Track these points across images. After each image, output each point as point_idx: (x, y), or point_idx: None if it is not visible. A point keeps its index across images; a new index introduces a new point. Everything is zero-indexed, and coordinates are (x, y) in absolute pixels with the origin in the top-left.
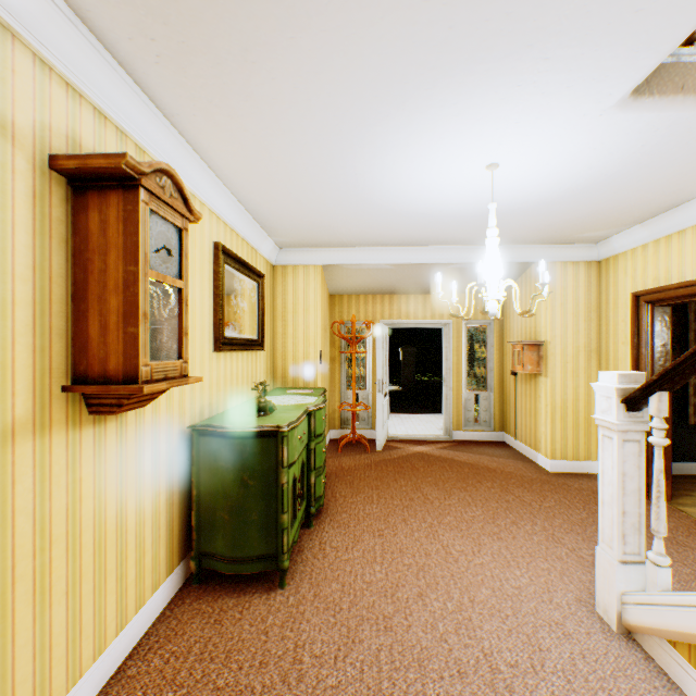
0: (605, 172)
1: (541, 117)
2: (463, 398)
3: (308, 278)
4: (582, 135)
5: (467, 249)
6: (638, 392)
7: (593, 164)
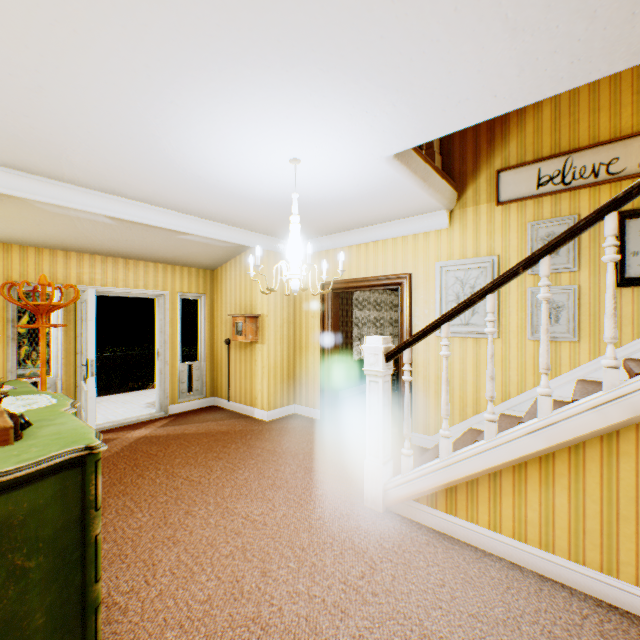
0: (345, 196)
1: (355, 142)
2: (179, 370)
3: None
4: (359, 166)
5: (208, 224)
6: (397, 349)
7: (345, 188)
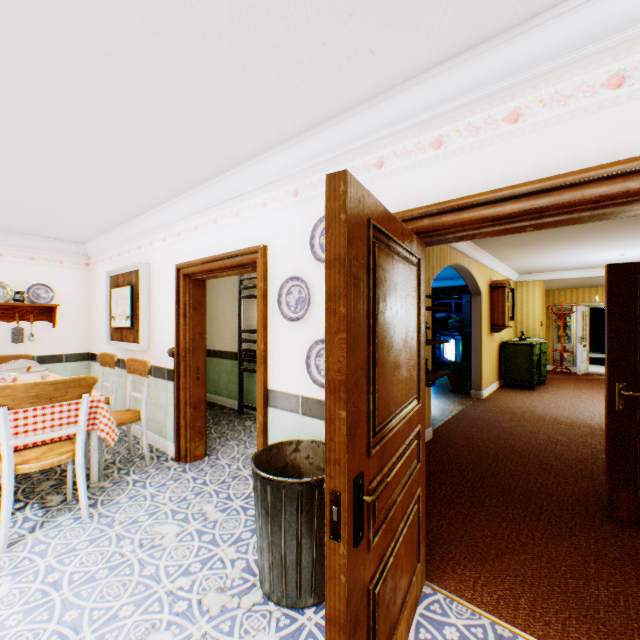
0: None
1: (629, 249)
2: None
3: (533, 287)
4: None
5: None
6: None
7: None
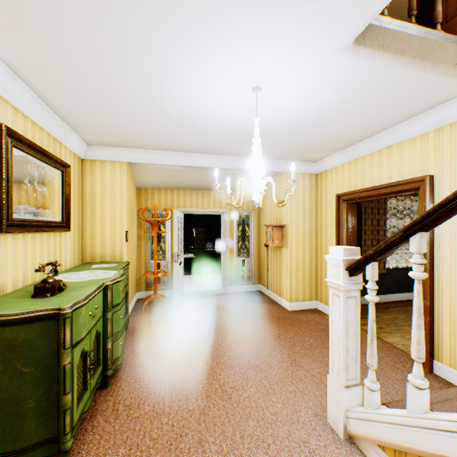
0: (328, 108)
1: (294, 48)
2: (235, 263)
3: (115, 172)
4: (319, 72)
5: (237, 159)
6: (358, 262)
7: (322, 100)
